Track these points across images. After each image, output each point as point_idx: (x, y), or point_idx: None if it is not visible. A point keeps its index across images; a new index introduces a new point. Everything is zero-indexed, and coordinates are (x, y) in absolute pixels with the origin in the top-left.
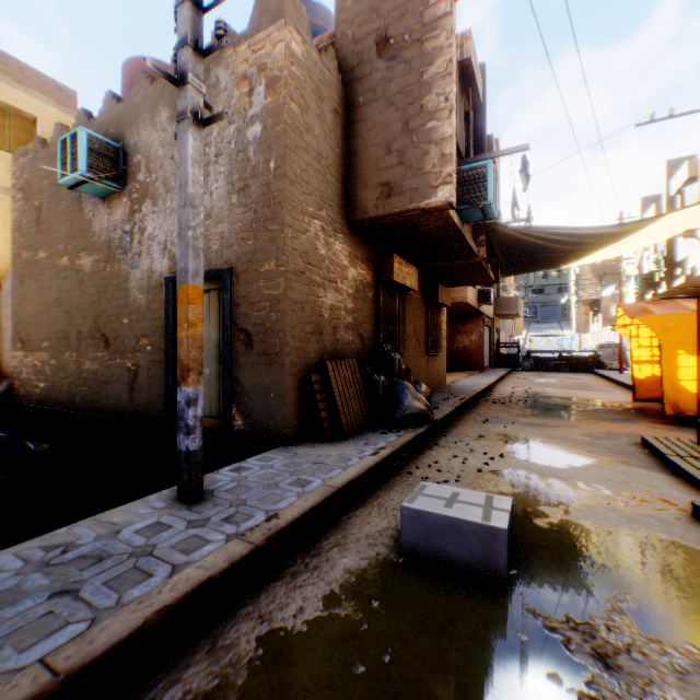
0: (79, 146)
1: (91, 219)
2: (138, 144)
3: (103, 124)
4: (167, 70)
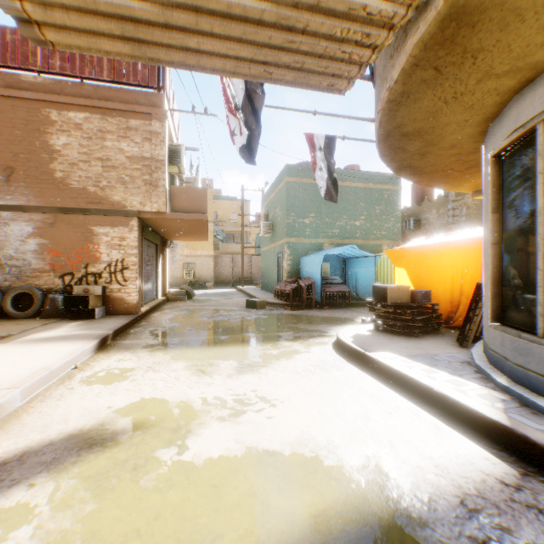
0: (410, 222)
1: (408, 236)
2: (424, 218)
3: (412, 211)
4: (434, 199)
